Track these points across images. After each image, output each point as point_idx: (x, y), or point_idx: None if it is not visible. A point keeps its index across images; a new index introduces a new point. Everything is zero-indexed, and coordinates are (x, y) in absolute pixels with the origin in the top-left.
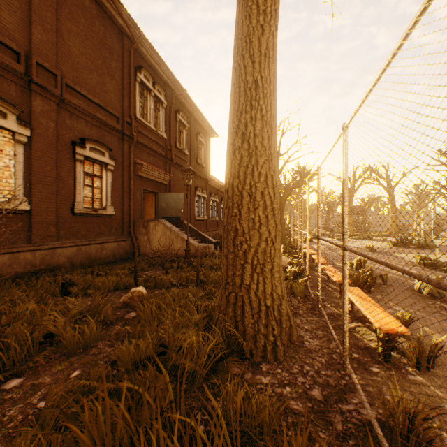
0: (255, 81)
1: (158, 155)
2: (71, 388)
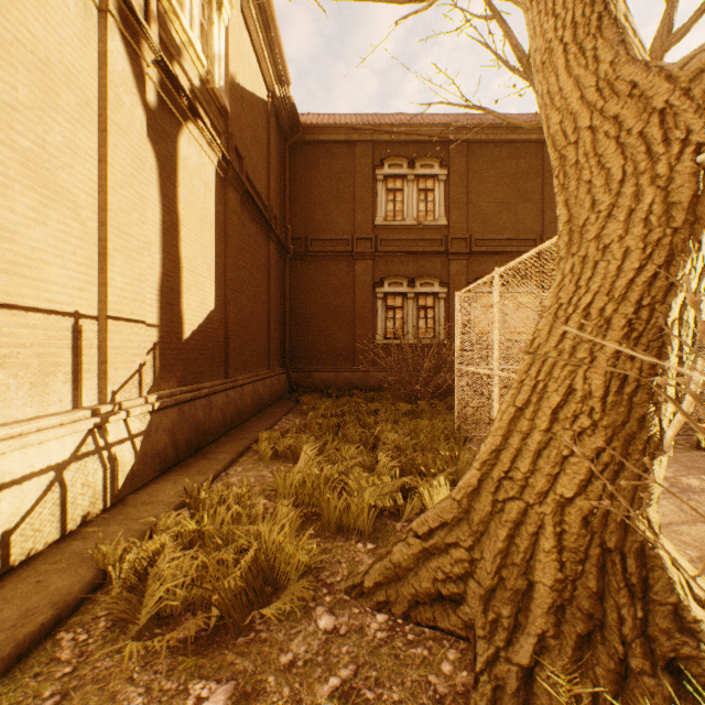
0: None
1: None
2: None
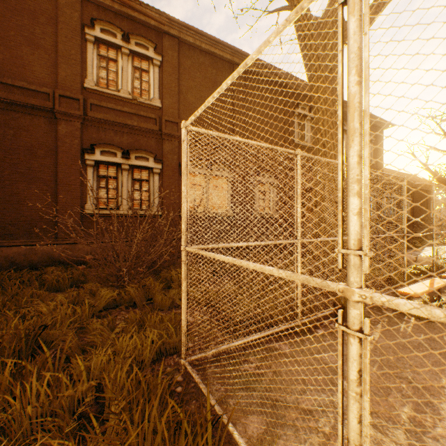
0: (323, 144)
1: None
2: None
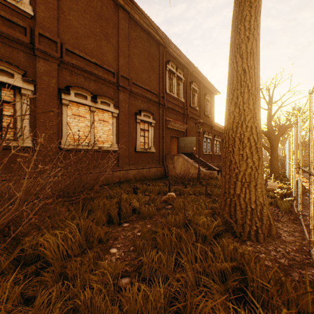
0: (244, 69)
1: (179, 113)
2: (148, 230)
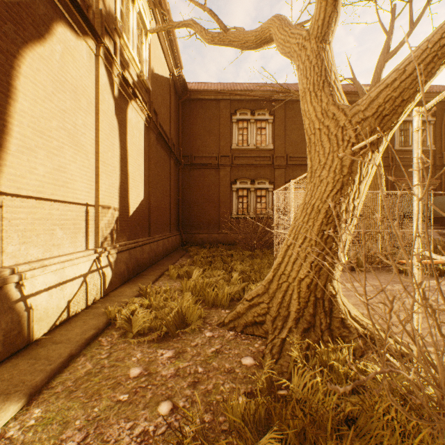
0: None
1: None
2: None
